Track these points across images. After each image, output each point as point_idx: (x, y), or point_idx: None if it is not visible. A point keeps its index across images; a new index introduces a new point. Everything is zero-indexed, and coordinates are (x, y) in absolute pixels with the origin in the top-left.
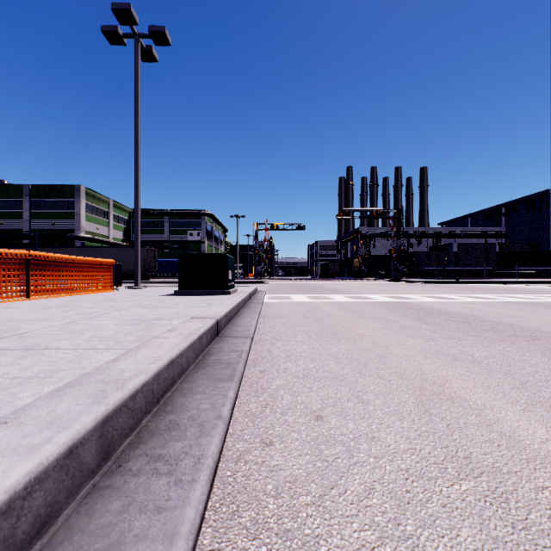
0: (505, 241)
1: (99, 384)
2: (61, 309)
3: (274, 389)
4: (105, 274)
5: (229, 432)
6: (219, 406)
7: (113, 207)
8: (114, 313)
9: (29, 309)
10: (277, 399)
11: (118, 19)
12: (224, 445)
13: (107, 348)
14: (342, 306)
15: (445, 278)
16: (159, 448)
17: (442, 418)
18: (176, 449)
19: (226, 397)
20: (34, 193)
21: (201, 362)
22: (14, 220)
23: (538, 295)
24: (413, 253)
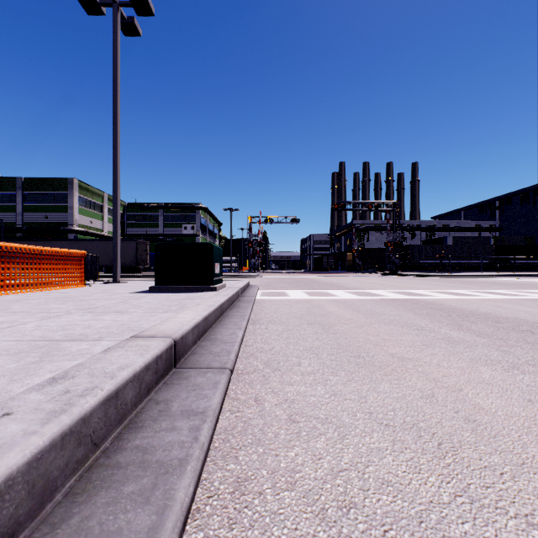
0: (499, 234)
1: None
2: None
3: None
4: (74, 267)
5: None
6: None
7: (107, 200)
8: (30, 324)
9: None
10: None
11: None
12: None
13: None
14: (349, 306)
15: (441, 271)
16: None
17: None
18: None
19: None
20: (27, 186)
21: (101, 464)
22: (7, 214)
23: None
24: (408, 246)
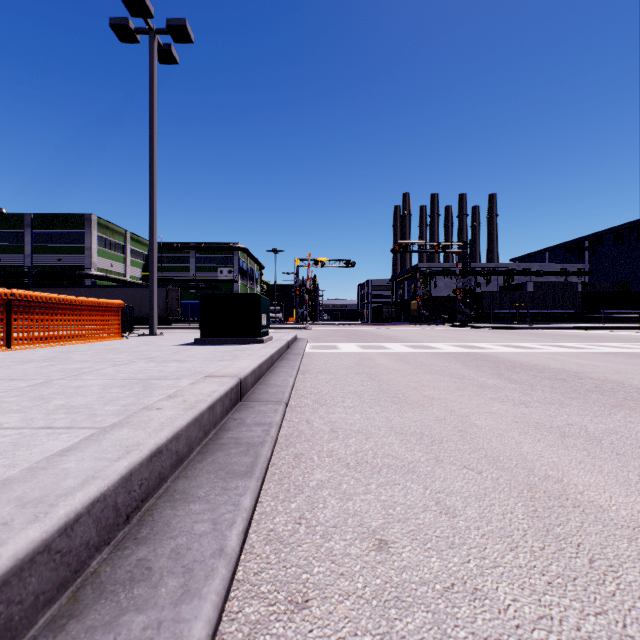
0: (589, 280)
1: (9, 506)
2: (43, 363)
3: (313, 488)
4: (111, 318)
5: (237, 577)
6: (225, 528)
7: (130, 239)
8: (108, 369)
9: (2, 363)
10: (317, 507)
11: (129, 10)
12: (224, 608)
13: (69, 426)
14: (401, 358)
15: (519, 323)
16: (101, 632)
17: (577, 547)
18: (132, 634)
19: (238, 508)
20: (37, 223)
21: (212, 443)
22: (13, 255)
23: (636, 344)
24: (481, 294)
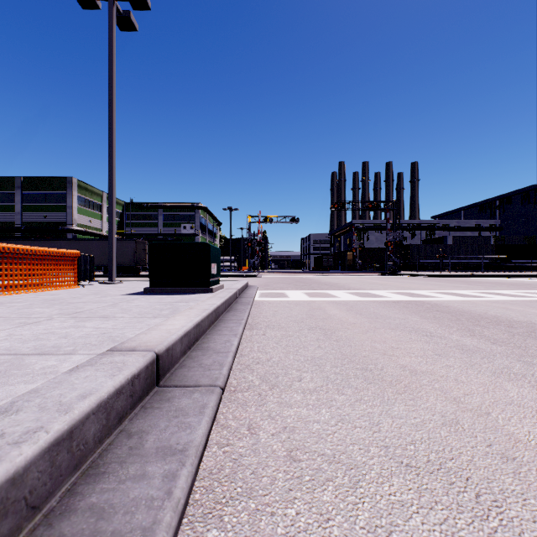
0: (499, 234)
1: None
2: None
3: None
4: (66, 267)
5: None
6: None
7: (106, 199)
8: (1, 333)
9: None
10: None
11: None
12: None
13: None
14: (351, 308)
15: (442, 271)
16: None
17: None
18: None
19: None
20: (26, 185)
21: None
22: (5, 213)
23: None
24: (409, 246)
